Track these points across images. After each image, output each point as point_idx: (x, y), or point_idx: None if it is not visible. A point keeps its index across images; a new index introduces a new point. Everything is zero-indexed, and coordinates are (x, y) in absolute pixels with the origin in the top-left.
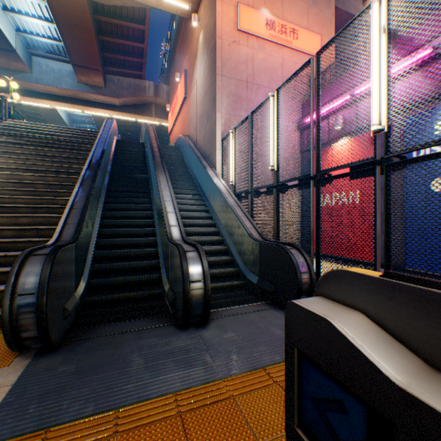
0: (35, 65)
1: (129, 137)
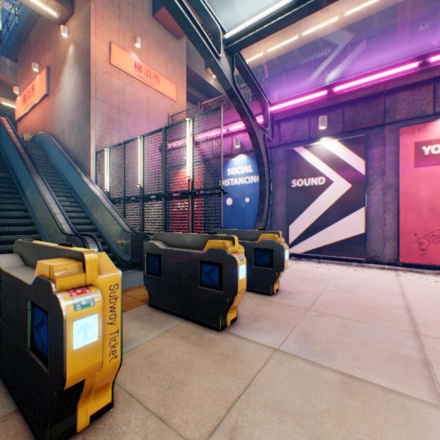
0: None
1: None
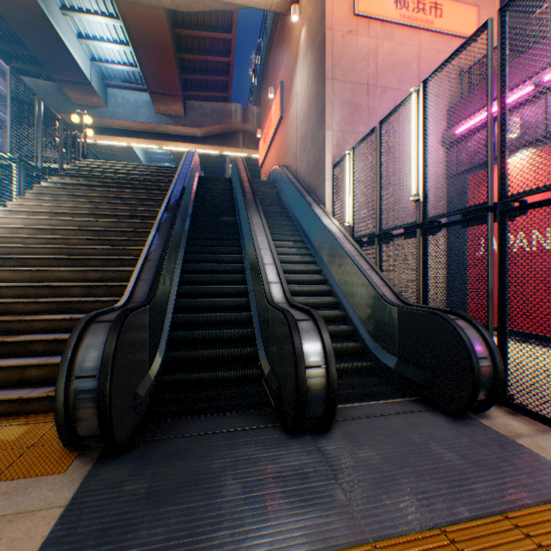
0: (110, 97)
1: (212, 175)
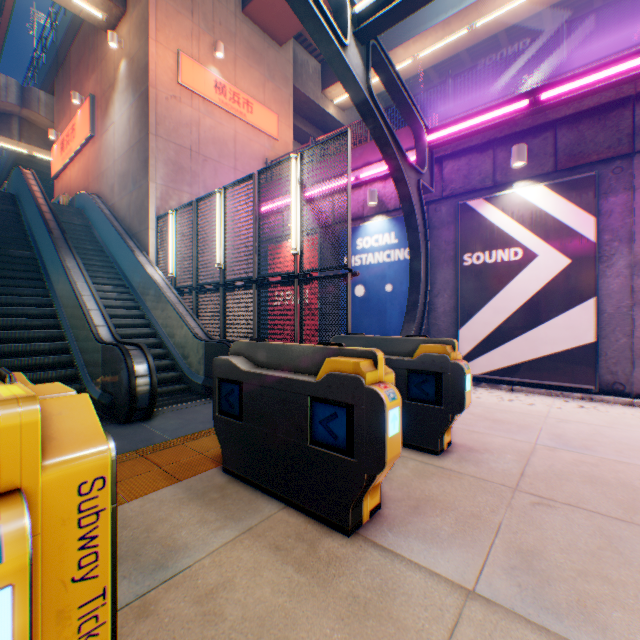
0: None
1: None
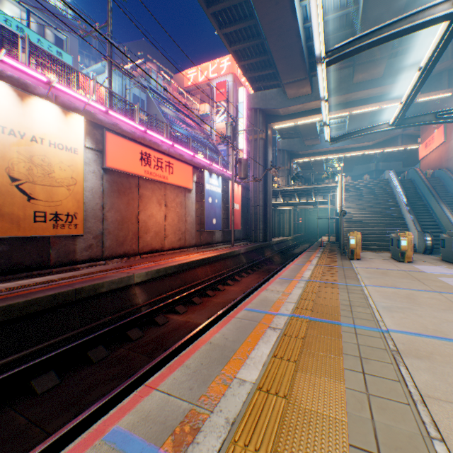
0: (321, 138)
1: (363, 158)
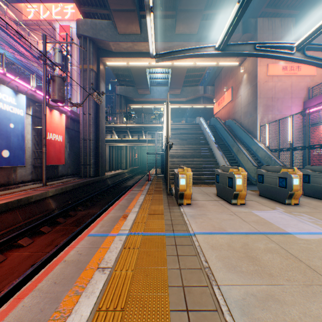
0: (151, 90)
1: (179, 113)
